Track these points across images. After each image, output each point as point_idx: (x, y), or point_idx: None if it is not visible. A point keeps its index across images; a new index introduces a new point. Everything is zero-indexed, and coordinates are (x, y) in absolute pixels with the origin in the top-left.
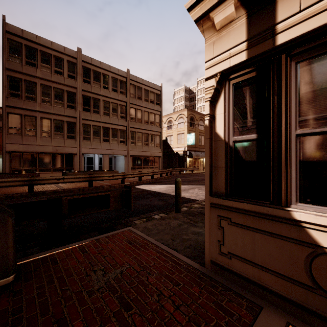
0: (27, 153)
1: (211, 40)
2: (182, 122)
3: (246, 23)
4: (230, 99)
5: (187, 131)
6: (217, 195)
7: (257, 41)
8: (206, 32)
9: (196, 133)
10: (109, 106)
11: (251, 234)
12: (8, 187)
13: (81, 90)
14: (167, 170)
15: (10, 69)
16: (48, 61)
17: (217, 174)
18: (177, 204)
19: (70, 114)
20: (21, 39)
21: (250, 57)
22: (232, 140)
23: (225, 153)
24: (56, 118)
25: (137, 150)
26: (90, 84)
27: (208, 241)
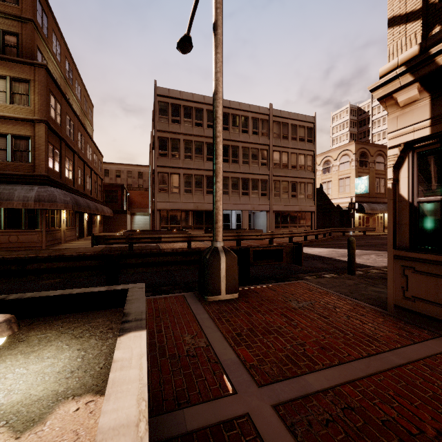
0: (173, 210)
1: (394, 114)
2: (347, 162)
3: (429, 104)
4: (414, 165)
5: (355, 173)
6: (401, 249)
7: (440, 120)
8: (389, 108)
9: (371, 176)
10: (249, 153)
11: (434, 280)
12: (166, 243)
13: None
14: (325, 231)
15: (160, 130)
16: (189, 115)
17: (401, 231)
18: (350, 265)
19: (209, 167)
20: (168, 99)
21: (434, 133)
22: (416, 201)
23: (409, 212)
24: (196, 173)
25: (282, 204)
26: (229, 130)
27: (391, 288)
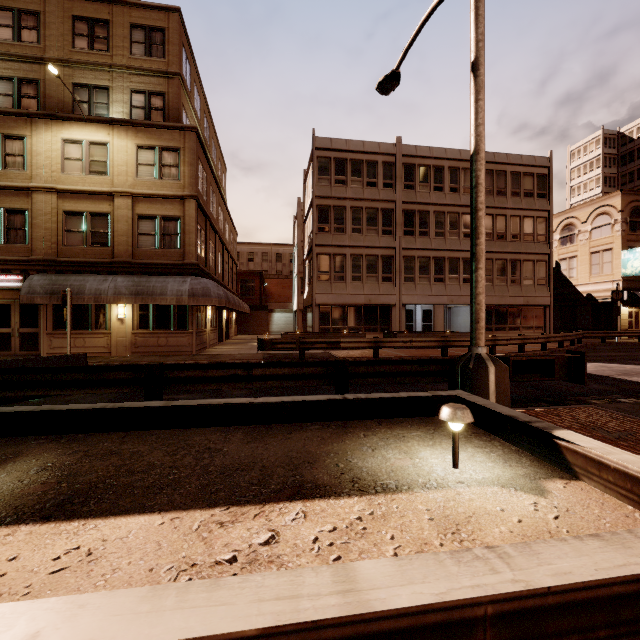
0: (336, 305)
1: None
2: (606, 225)
3: None
4: None
5: (621, 243)
6: None
7: None
8: None
9: None
10: (444, 220)
11: None
12: (336, 350)
13: (401, 202)
14: (574, 335)
15: (320, 196)
16: (359, 172)
17: None
18: None
19: (387, 243)
20: (330, 152)
21: None
22: None
23: None
24: (368, 252)
25: (495, 294)
26: (414, 189)
27: None
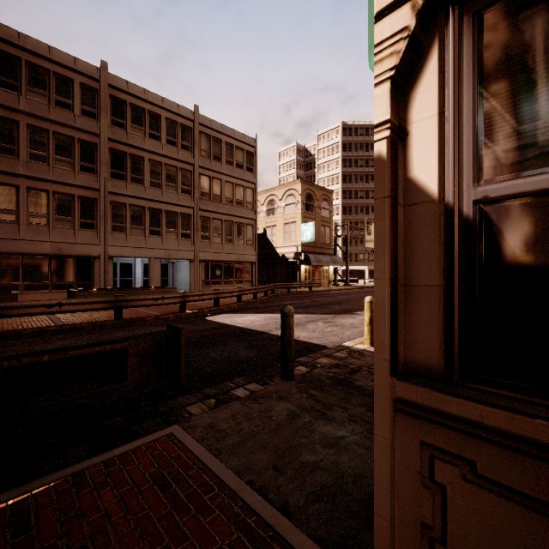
0: (0, 254)
1: None
2: (293, 204)
3: None
4: (463, 64)
5: (301, 218)
6: (414, 375)
7: None
8: None
9: (317, 222)
10: (161, 171)
11: None
12: None
13: (108, 139)
14: (267, 287)
15: None
16: (42, 82)
17: (416, 310)
18: (286, 361)
19: (87, 183)
20: None
21: None
22: (473, 199)
23: (443, 242)
24: (59, 189)
25: (212, 251)
26: (126, 128)
27: (387, 516)
